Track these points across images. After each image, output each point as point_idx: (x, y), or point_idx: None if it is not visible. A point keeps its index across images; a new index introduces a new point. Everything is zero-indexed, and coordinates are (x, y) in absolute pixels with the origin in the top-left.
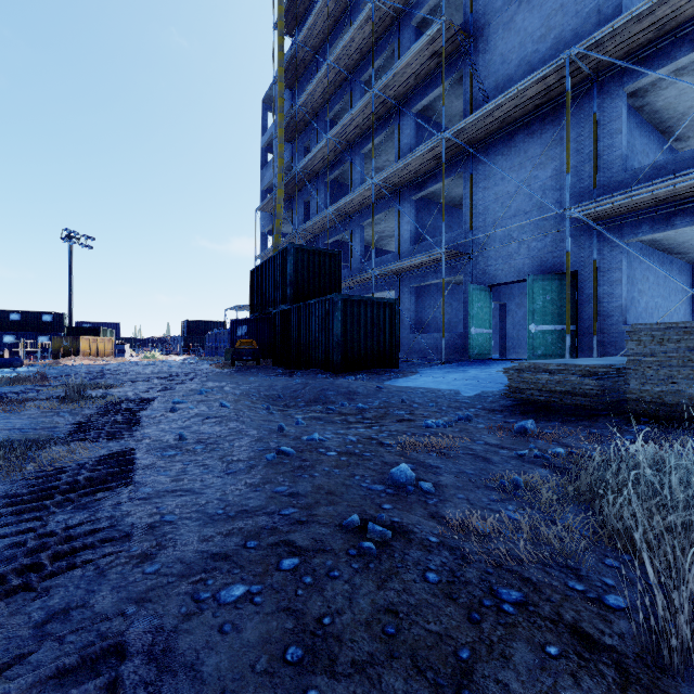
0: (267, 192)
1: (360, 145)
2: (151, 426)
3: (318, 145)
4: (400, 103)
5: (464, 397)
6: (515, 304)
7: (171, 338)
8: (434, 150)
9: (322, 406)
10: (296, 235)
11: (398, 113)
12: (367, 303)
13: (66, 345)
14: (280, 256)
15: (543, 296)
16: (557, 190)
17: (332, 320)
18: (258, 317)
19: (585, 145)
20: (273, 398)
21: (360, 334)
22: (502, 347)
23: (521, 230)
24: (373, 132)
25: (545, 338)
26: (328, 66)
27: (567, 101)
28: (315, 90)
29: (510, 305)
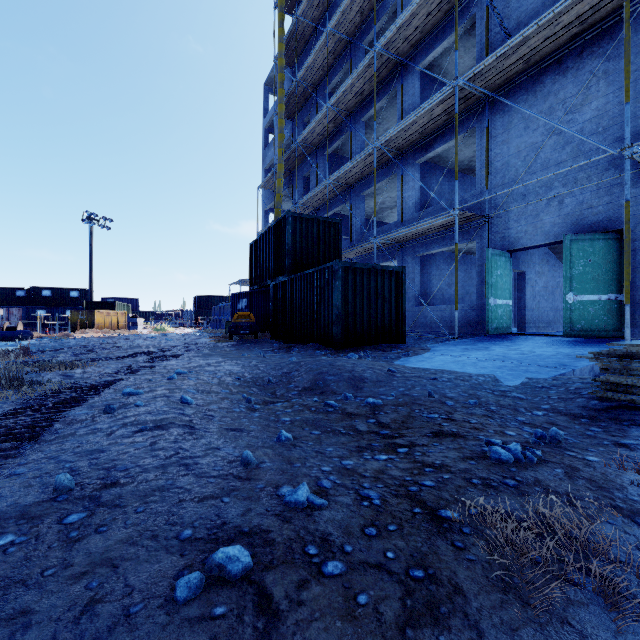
0: (269, 171)
1: (360, 113)
2: (50, 445)
3: (317, 116)
4: (404, 62)
5: (510, 387)
6: (535, 272)
7: (184, 312)
8: (444, 103)
9: (319, 397)
10: (296, 209)
11: (401, 73)
12: (370, 271)
13: (82, 318)
14: (278, 226)
15: (584, 259)
16: (600, 133)
17: (332, 290)
18: (257, 290)
19: (639, 75)
20: (261, 382)
21: (363, 306)
22: (520, 320)
23: (549, 185)
24: (375, 93)
25: (587, 310)
26: (327, 34)
27: (627, 12)
28: (314, 62)
29: (529, 273)
